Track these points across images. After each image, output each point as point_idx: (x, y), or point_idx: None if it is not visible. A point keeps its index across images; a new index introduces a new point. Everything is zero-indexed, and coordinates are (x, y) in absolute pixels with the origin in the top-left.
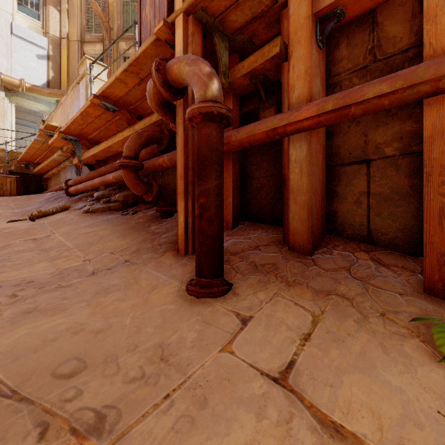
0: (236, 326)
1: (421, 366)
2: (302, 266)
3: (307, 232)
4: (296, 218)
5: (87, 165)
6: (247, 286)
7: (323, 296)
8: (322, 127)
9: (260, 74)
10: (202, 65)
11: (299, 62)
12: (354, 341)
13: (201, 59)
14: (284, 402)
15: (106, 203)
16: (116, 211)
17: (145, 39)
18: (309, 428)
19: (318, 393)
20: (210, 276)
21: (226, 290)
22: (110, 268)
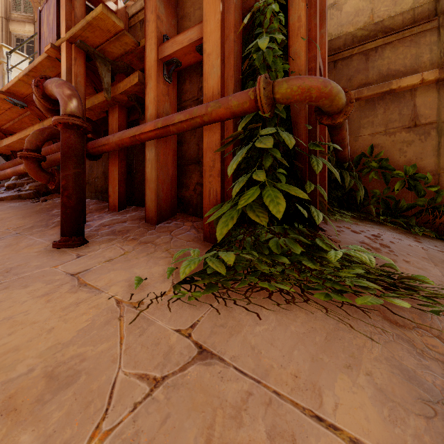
0: (72, 259)
1: (158, 266)
2: (145, 231)
3: (155, 209)
4: (149, 200)
5: (2, 155)
6: (99, 242)
7: (143, 244)
8: (162, 137)
9: (133, 94)
10: (65, 88)
11: (151, 91)
12: (136, 260)
13: (66, 84)
14: (68, 280)
15: (17, 192)
16: (27, 199)
17: (43, 51)
18: (71, 285)
19: (91, 277)
20: (69, 235)
21: (80, 243)
22: (0, 238)
